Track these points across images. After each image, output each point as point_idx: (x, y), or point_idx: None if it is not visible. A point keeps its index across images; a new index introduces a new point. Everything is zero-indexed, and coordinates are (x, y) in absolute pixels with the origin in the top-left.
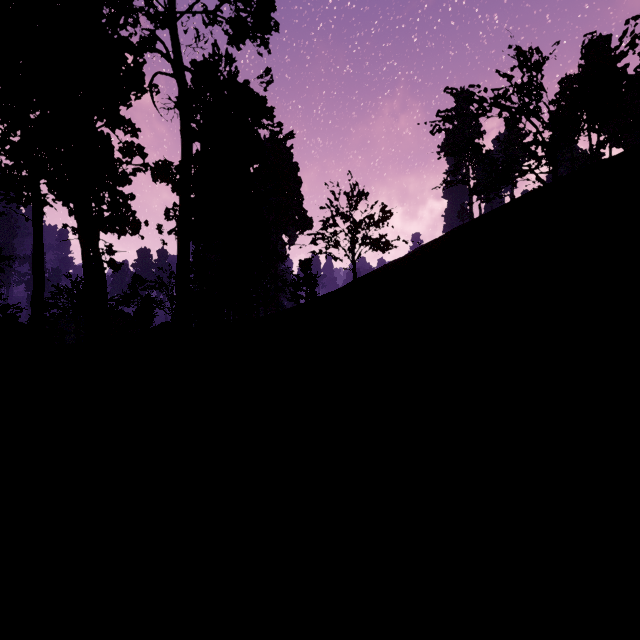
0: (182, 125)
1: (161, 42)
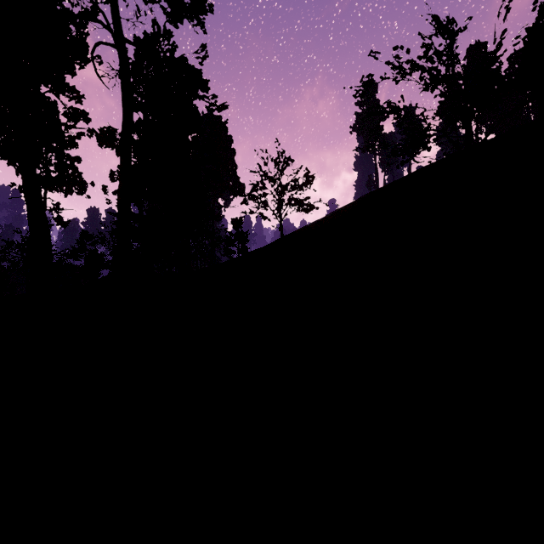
0: (123, 92)
1: (100, 11)
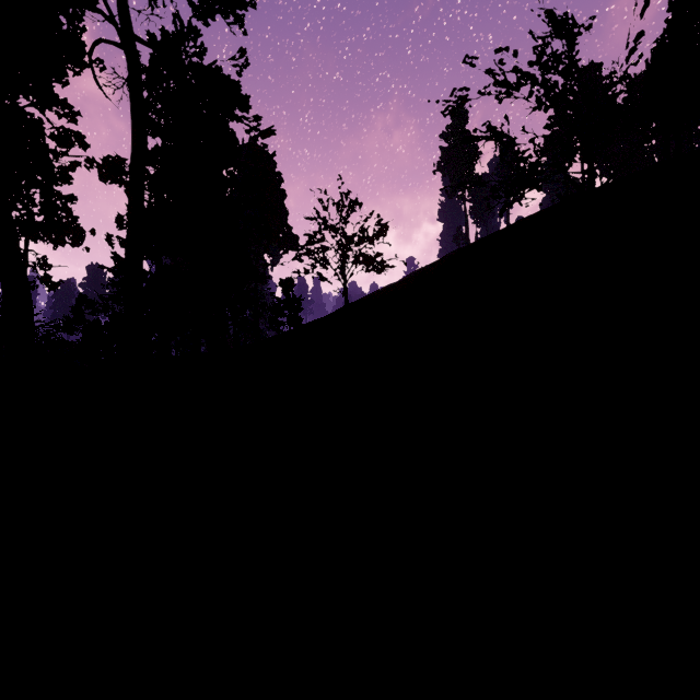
0: (132, 108)
1: None
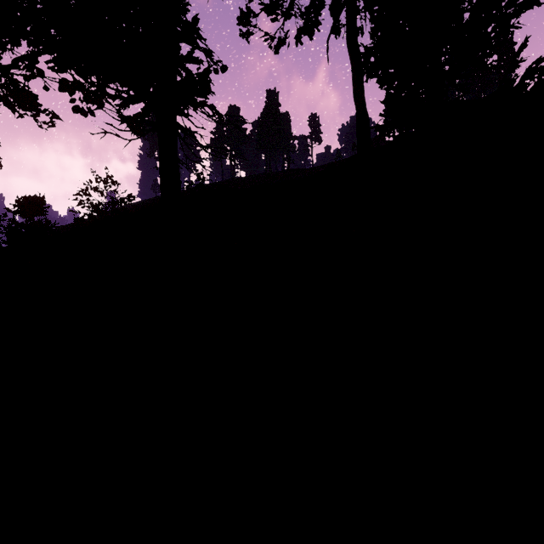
0: None
1: None
